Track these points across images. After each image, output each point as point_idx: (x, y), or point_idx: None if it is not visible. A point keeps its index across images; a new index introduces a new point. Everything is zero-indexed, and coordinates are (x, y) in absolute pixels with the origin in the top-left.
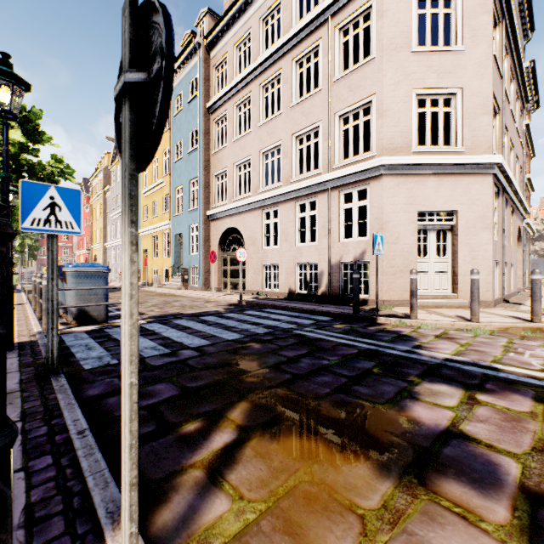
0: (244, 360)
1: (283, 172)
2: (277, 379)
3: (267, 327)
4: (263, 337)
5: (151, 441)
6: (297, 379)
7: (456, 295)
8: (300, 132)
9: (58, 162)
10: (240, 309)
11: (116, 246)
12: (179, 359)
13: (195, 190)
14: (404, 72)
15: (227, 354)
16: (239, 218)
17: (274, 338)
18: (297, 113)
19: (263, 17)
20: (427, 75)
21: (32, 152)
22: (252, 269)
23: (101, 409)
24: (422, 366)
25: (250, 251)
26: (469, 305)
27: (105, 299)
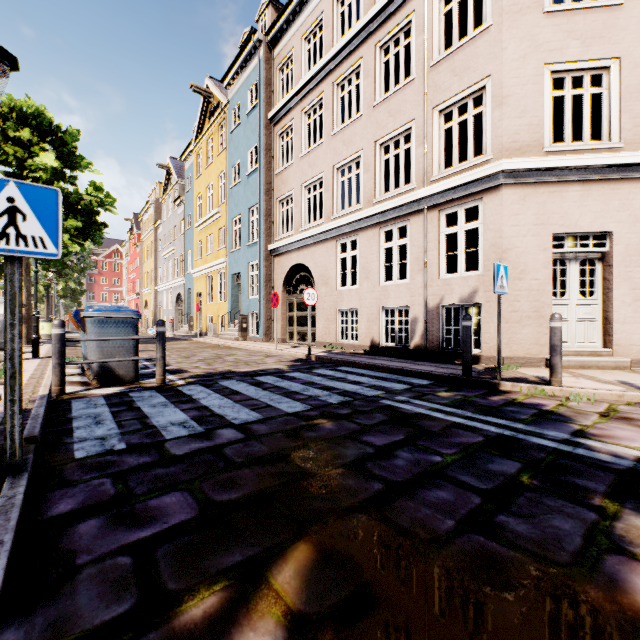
0: (308, 451)
1: (363, 191)
2: (360, 492)
3: (343, 394)
4: (338, 410)
5: None
6: (395, 493)
7: (611, 351)
8: (386, 137)
9: (97, 190)
10: (308, 367)
11: (167, 289)
12: (213, 446)
13: (255, 220)
14: (532, 42)
15: (284, 437)
16: (307, 251)
17: (354, 412)
18: (382, 113)
19: None
20: (566, 43)
21: (69, 180)
22: (324, 316)
23: (59, 547)
24: (607, 474)
25: (321, 292)
26: (631, 365)
27: (135, 353)
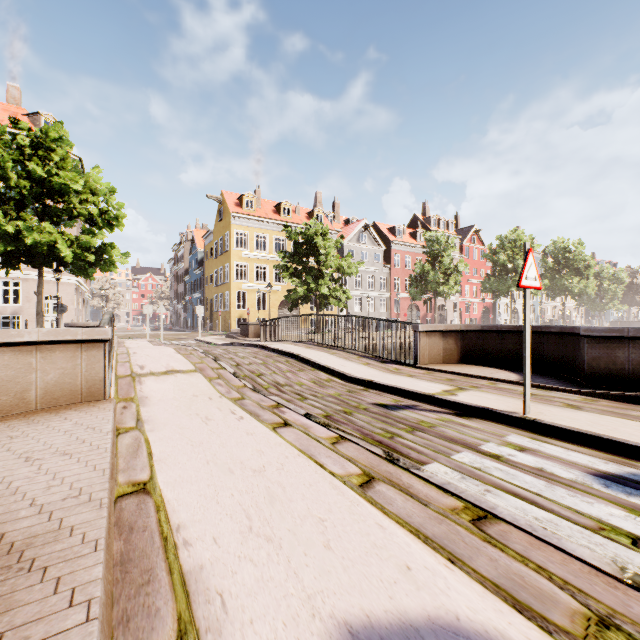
0: None
1: None
2: None
3: None
4: None
5: None
6: None
7: None
8: None
9: None
10: None
11: None
12: None
13: None
14: None
15: None
16: None
17: None
18: None
19: None
20: None
21: None
22: None
23: None
24: None
25: None
26: None
27: None
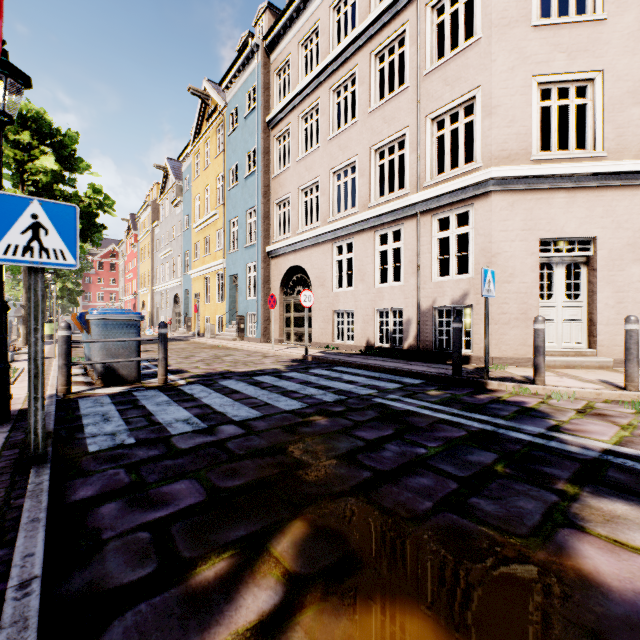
0: (304, 444)
1: (359, 196)
2: (351, 479)
3: (338, 393)
4: (333, 408)
5: (140, 600)
6: (381, 480)
7: (595, 351)
8: (380, 143)
9: (96, 193)
10: (305, 367)
11: (165, 290)
12: (216, 440)
13: (253, 222)
14: (520, 54)
15: (281, 432)
16: (304, 253)
17: (347, 410)
18: (377, 120)
19: (334, 4)
20: (553, 56)
21: (69, 182)
22: (321, 317)
23: (86, 525)
24: (573, 463)
25: (318, 294)
26: (614, 365)
27: (137, 354)
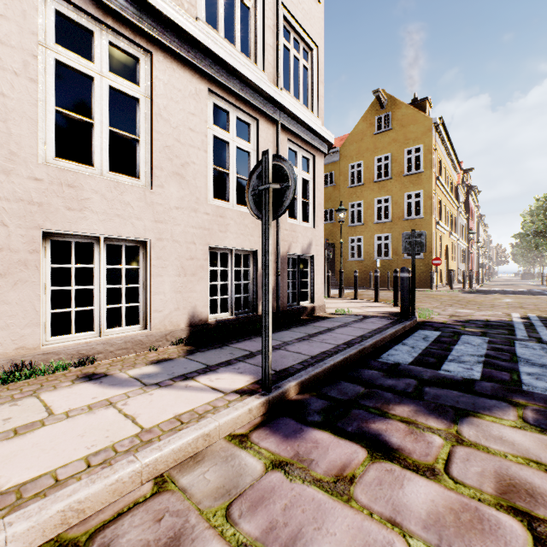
0: None
1: None
2: None
3: None
4: None
5: None
6: None
7: None
8: None
9: None
10: (442, 386)
11: None
12: None
13: None
14: None
15: None
16: None
17: None
18: None
19: None
20: None
21: None
22: None
23: None
24: None
25: None
26: None
27: None
